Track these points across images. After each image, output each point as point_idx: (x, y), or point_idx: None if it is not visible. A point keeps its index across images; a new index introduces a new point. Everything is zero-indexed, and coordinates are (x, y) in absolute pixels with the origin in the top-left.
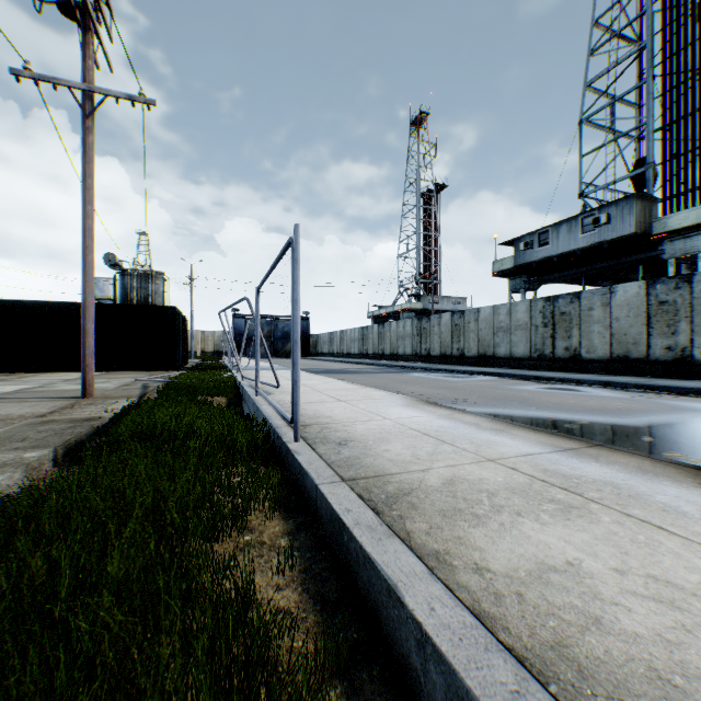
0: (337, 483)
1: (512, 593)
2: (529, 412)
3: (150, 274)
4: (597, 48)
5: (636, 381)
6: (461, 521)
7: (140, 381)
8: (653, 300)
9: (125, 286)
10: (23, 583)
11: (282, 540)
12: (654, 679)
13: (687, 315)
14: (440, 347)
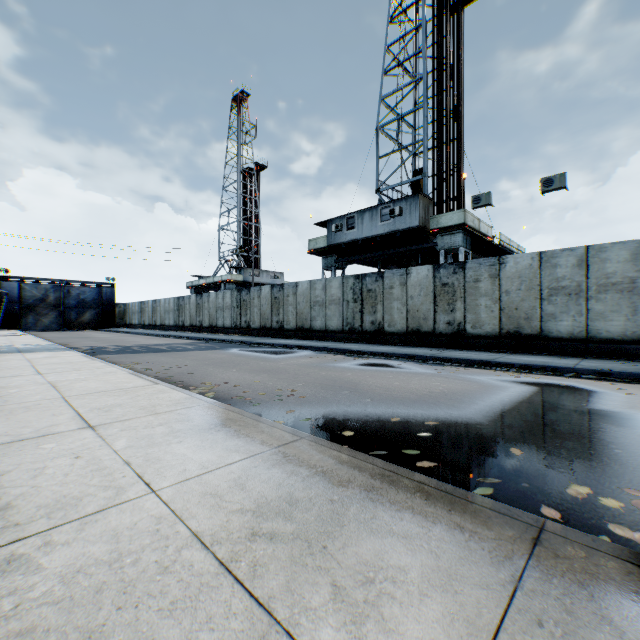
0: None
1: None
2: (368, 409)
3: None
4: (390, 70)
5: (433, 354)
6: None
7: None
8: (439, 282)
9: None
10: None
11: None
12: None
13: (462, 296)
14: (260, 320)
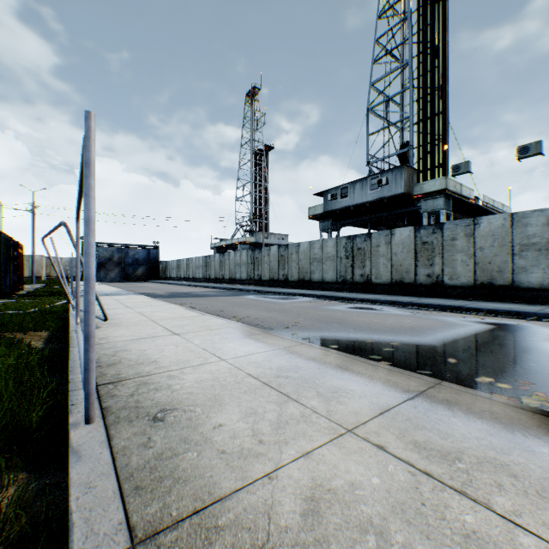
0: None
1: None
2: (350, 334)
3: None
4: (378, 59)
5: (412, 300)
6: None
7: None
8: (419, 241)
9: None
10: None
11: None
12: None
13: (440, 252)
14: (270, 273)
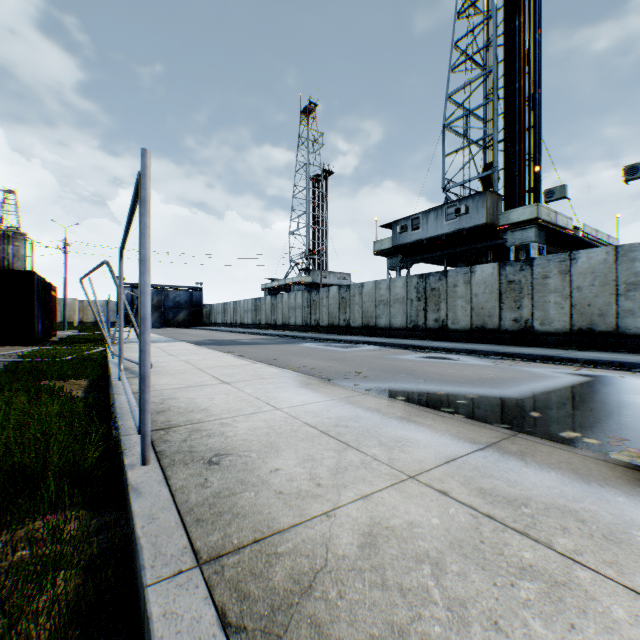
0: (186, 574)
1: None
2: (419, 386)
3: (7, 234)
4: (457, 66)
5: (495, 349)
6: None
7: None
8: (504, 280)
9: None
10: None
11: None
12: None
13: (529, 293)
14: (329, 318)
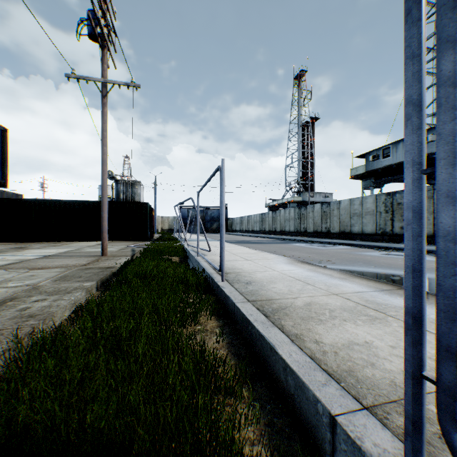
0: (246, 302)
1: (332, 352)
2: (369, 269)
3: (132, 182)
4: (426, 19)
5: None
6: (311, 322)
7: (129, 247)
8: None
9: (118, 190)
10: (107, 334)
11: (216, 329)
12: (392, 385)
13: None
14: (314, 226)
